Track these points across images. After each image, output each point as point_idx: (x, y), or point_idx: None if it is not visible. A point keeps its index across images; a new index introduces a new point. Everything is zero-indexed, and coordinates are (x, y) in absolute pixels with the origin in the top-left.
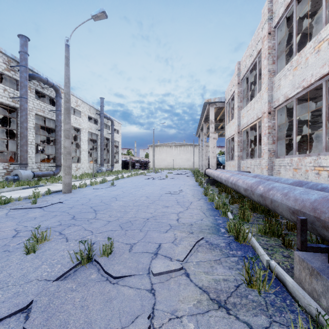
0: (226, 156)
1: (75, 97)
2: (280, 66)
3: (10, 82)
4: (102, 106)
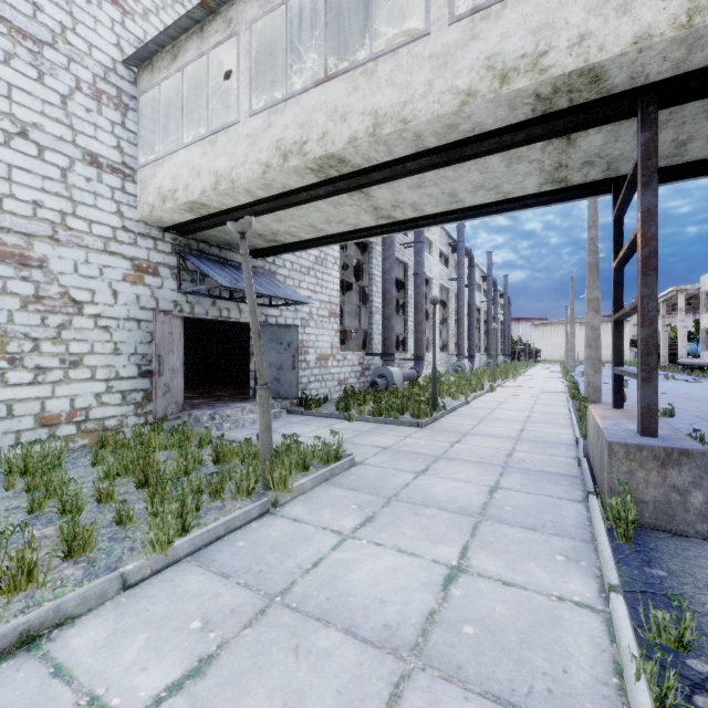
0: (701, 346)
1: None
2: None
3: None
4: (506, 285)
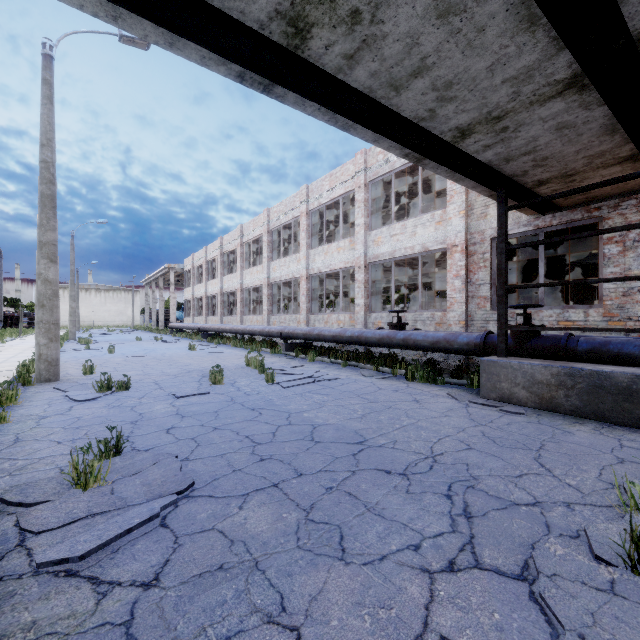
0: (185, 313)
1: None
2: (210, 277)
3: None
4: None
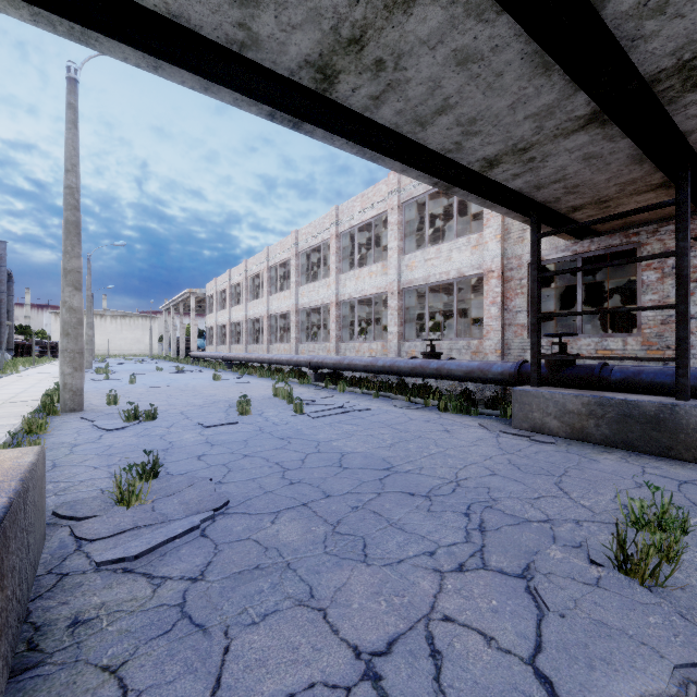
0: (207, 341)
1: None
2: (234, 302)
3: None
4: (4, 254)
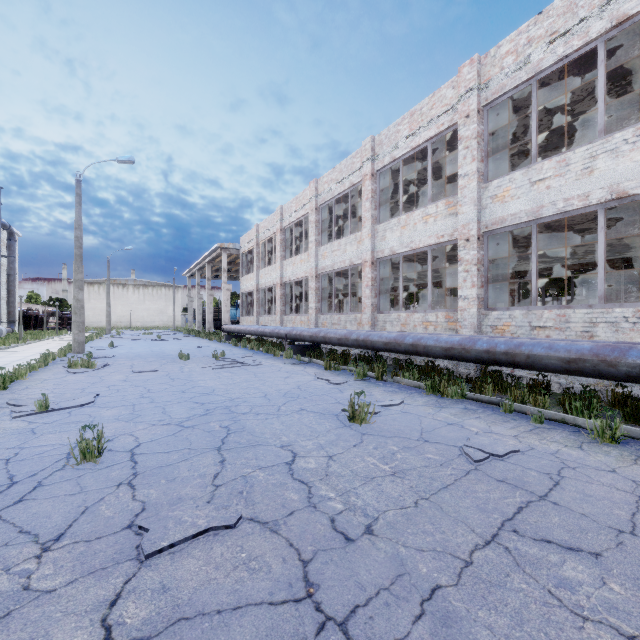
0: (242, 310)
1: None
2: (288, 253)
3: None
4: None
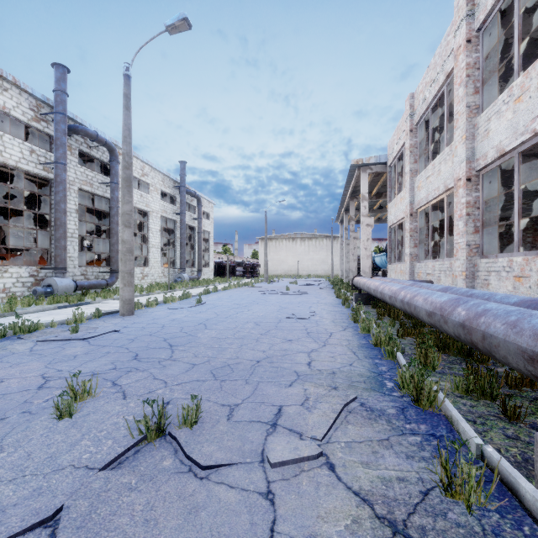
0: (389, 254)
1: (140, 162)
2: (489, 96)
3: (41, 139)
4: (182, 174)
